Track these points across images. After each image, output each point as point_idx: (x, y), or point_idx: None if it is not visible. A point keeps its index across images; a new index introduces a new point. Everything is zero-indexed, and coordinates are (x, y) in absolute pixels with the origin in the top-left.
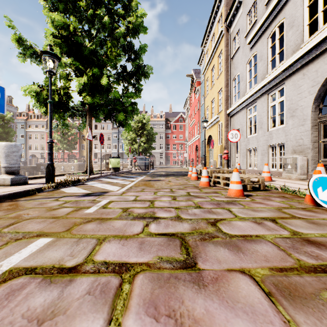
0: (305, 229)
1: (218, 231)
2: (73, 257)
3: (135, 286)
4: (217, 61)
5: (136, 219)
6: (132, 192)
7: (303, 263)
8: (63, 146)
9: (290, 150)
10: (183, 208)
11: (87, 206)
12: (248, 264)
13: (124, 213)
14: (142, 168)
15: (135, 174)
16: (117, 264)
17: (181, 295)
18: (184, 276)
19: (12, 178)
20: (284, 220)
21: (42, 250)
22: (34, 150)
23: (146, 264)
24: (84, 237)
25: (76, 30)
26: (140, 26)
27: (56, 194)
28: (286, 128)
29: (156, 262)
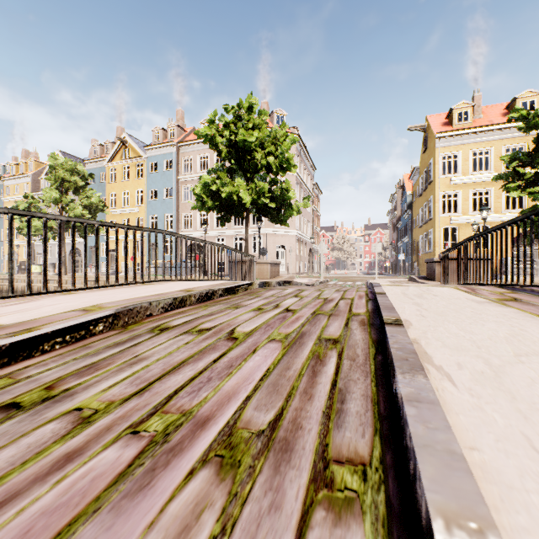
0: None
1: None
2: None
3: None
4: None
5: None
6: None
7: None
8: None
9: None
10: None
11: None
12: None
13: None
14: None
15: None
16: None
17: None
18: None
19: None
20: None
21: None
22: None
23: None
24: None
25: None
26: None
27: None
28: None
29: None
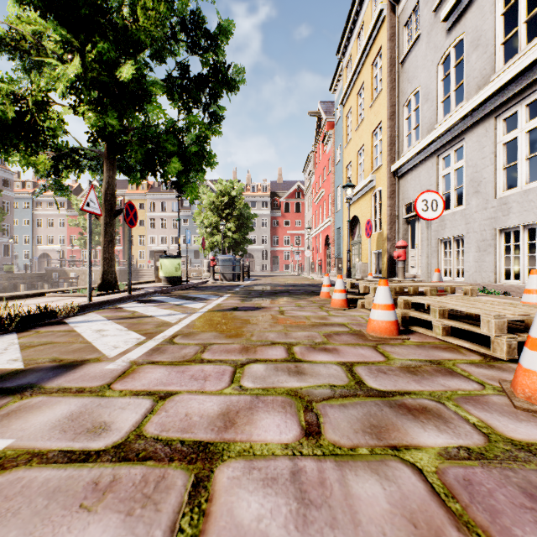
0: None
1: None
2: None
3: None
4: (370, 73)
5: None
6: (156, 369)
7: None
8: (94, 239)
9: None
10: None
11: None
12: None
13: None
14: (227, 277)
15: (210, 290)
16: None
17: None
18: None
19: None
20: None
21: None
22: (47, 246)
23: None
24: None
25: None
26: None
27: None
28: None
29: None
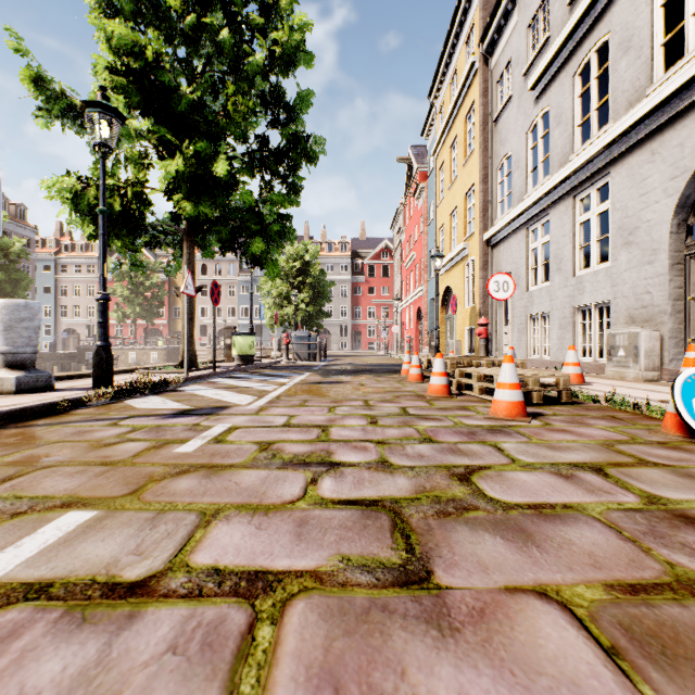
0: (674, 489)
1: (476, 494)
2: (141, 556)
3: (287, 630)
4: (463, 127)
5: (290, 467)
6: (280, 408)
7: (684, 572)
8: (134, 311)
9: (624, 317)
10: (393, 443)
11: (181, 437)
12: (552, 574)
13: (264, 453)
14: (302, 357)
15: (288, 370)
16: (245, 574)
17: (398, 654)
18: (403, 604)
19: (18, 376)
20: (624, 469)
21: (70, 539)
22: (73, 319)
23: (312, 575)
24: (170, 508)
25: (161, 57)
26: (299, 50)
27: (114, 413)
28: (615, 270)
29: (335, 569)
